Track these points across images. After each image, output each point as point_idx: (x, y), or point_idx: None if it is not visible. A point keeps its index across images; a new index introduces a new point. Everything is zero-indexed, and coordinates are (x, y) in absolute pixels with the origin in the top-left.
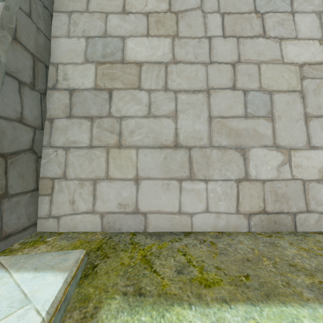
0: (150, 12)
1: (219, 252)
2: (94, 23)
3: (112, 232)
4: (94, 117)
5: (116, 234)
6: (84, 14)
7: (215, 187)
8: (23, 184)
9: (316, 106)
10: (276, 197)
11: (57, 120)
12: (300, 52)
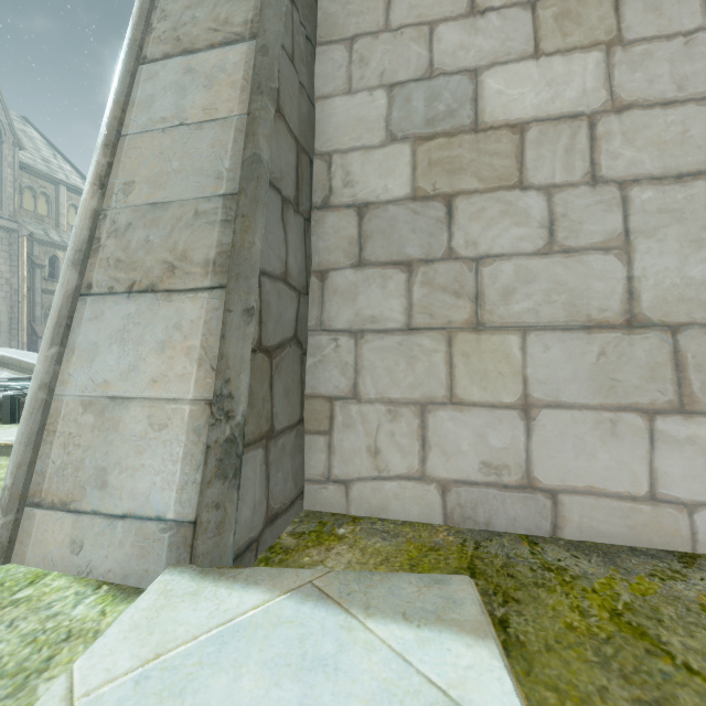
0: None
1: None
2: (404, 53)
3: (471, 530)
4: (415, 263)
5: (487, 537)
6: (381, 37)
7: None
8: (289, 411)
9: None
10: None
11: (335, 274)
12: None
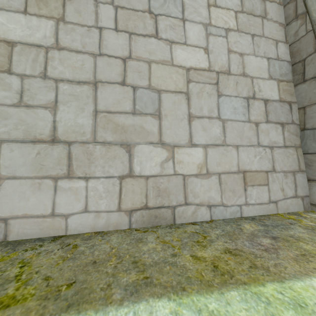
0: None
1: (70, 257)
2: None
3: None
4: None
5: None
6: None
7: (96, 185)
8: None
9: (198, 108)
10: (158, 192)
11: None
12: (187, 57)
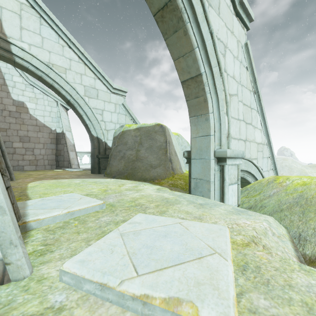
0: None
1: None
2: None
3: None
4: None
5: None
6: None
7: None
8: None
9: None
10: None
11: None
12: None
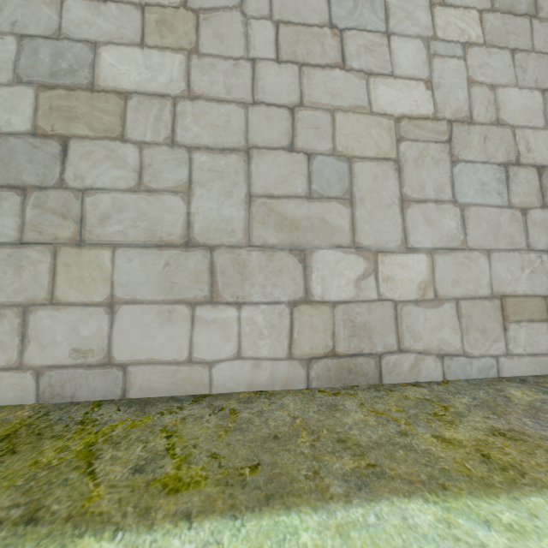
0: (148, 4)
1: (234, 427)
2: (36, 12)
3: (56, 404)
4: (29, 188)
5: (63, 407)
6: None
7: (253, 315)
8: None
9: (417, 185)
10: (352, 329)
11: None
12: (396, 98)
